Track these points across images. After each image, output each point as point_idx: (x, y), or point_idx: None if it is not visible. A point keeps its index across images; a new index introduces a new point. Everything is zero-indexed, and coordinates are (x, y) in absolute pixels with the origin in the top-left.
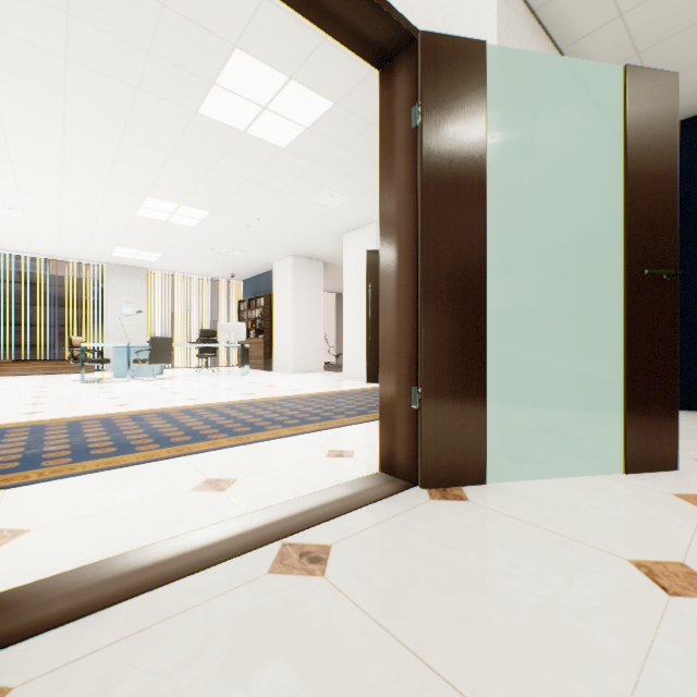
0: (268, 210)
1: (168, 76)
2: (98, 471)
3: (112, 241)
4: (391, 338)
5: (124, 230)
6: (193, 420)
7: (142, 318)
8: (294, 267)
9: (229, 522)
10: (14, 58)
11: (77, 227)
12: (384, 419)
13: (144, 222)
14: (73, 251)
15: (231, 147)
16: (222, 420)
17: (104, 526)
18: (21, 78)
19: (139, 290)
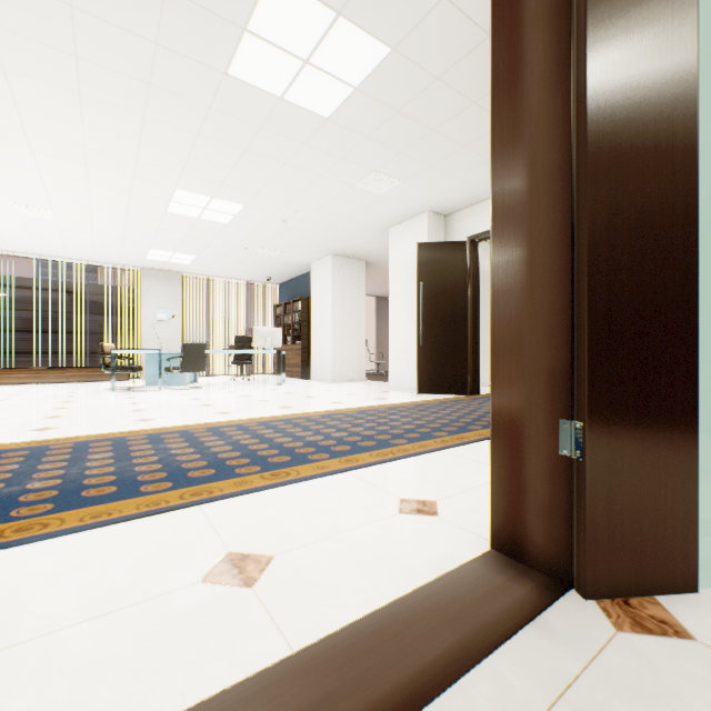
0: (307, 201)
1: (190, 23)
2: (78, 530)
3: (145, 242)
4: (515, 338)
5: (156, 229)
6: (220, 444)
7: (176, 324)
8: (334, 267)
9: (256, 682)
10: (14, 10)
11: (109, 227)
12: (502, 468)
13: (175, 220)
14: (107, 254)
15: (266, 120)
16: (255, 445)
17: (34, 678)
18: (25, 39)
19: (174, 295)
